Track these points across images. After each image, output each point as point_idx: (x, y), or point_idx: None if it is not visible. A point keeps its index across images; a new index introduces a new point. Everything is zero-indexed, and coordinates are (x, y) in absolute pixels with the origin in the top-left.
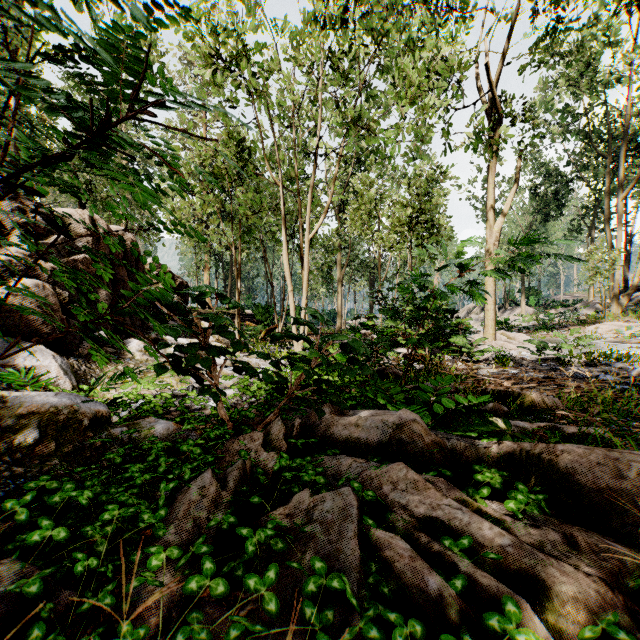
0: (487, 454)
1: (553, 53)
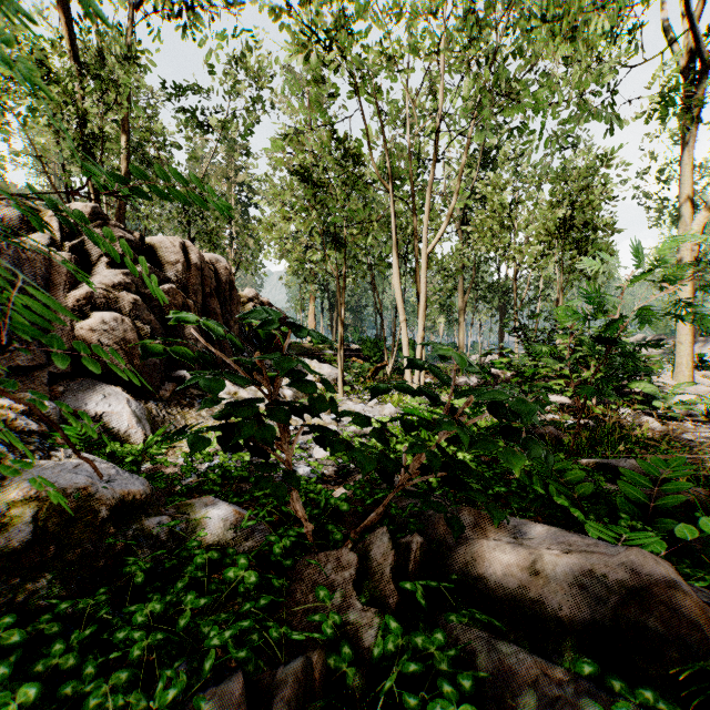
0: None
1: None
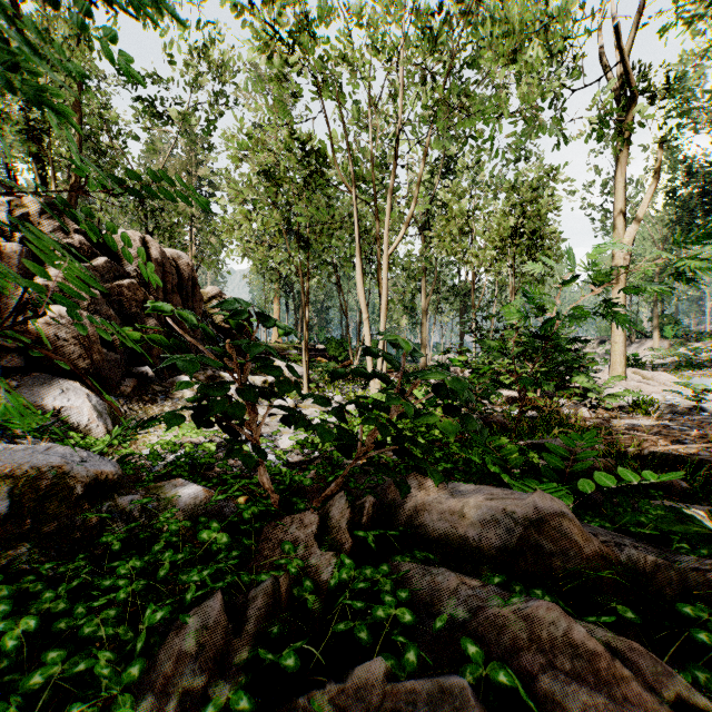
0: (705, 586)
1: (707, 8)
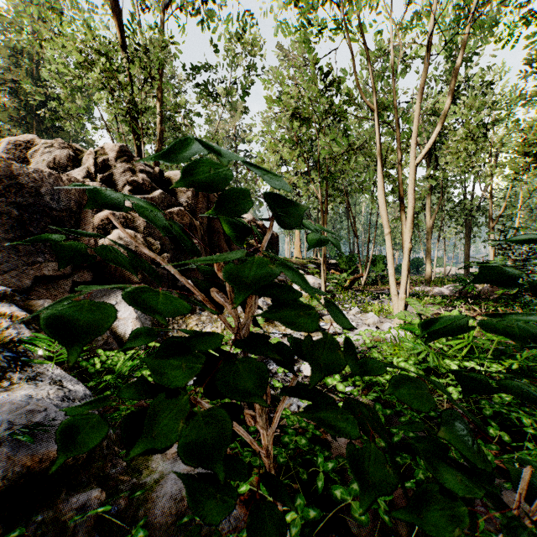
0: None
1: None
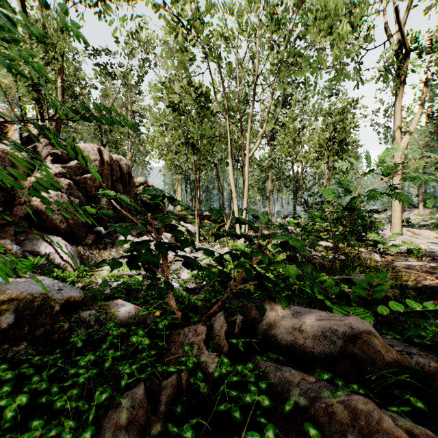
0: None
1: None
